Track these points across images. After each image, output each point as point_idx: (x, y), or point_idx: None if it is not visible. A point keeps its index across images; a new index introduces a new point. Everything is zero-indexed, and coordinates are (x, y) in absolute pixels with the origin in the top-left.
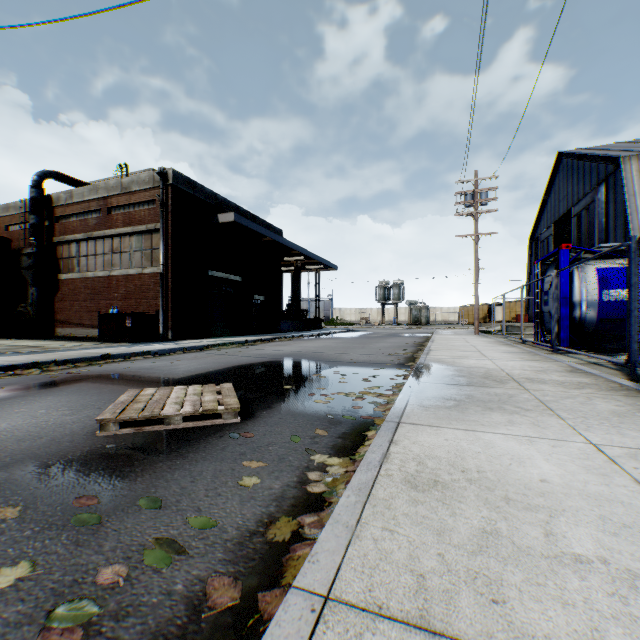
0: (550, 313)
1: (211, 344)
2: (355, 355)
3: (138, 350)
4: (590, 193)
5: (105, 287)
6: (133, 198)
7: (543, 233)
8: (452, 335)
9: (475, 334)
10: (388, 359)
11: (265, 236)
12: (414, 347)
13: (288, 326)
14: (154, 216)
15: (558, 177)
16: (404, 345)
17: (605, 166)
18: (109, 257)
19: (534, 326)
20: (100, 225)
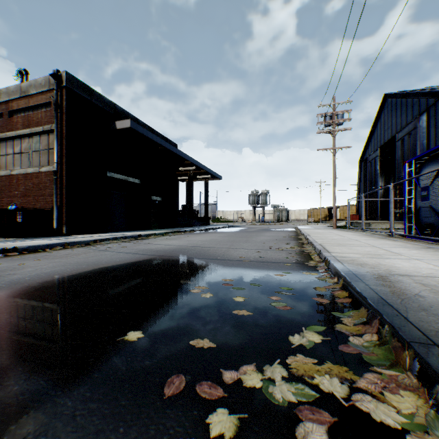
0: (432, 207)
1: (100, 239)
2: (243, 250)
3: (1, 247)
4: (413, 122)
5: (7, 185)
6: (31, 101)
7: (371, 155)
8: (316, 229)
9: (333, 228)
10: (280, 255)
11: (161, 146)
12: (293, 240)
13: (182, 222)
14: (50, 118)
15: (384, 113)
16: (283, 238)
17: (426, 100)
18: (11, 157)
19: (405, 221)
20: (3, 128)
